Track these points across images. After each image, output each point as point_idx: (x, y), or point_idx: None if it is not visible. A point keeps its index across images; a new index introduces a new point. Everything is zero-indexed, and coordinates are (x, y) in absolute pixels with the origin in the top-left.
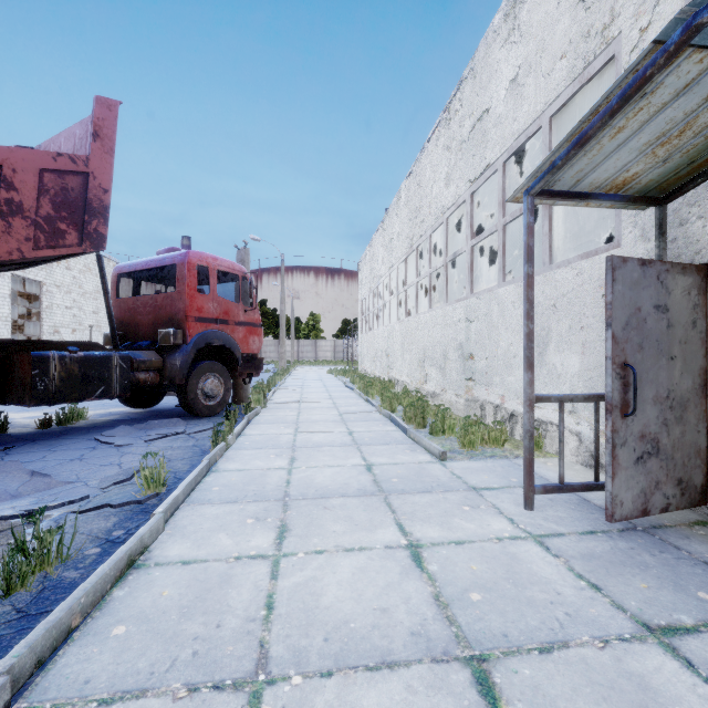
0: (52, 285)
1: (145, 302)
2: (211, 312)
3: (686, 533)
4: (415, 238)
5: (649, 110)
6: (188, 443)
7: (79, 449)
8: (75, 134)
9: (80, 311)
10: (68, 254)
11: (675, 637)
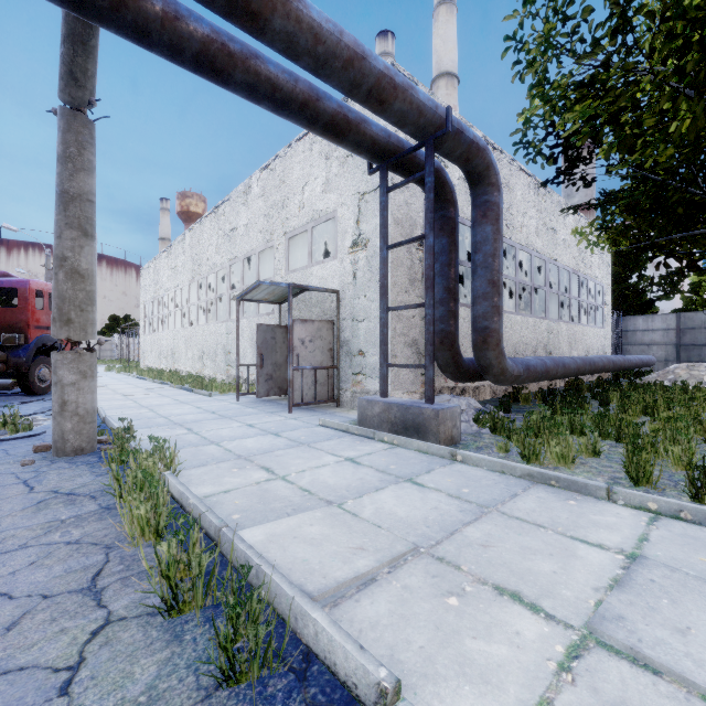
0: None
1: None
2: (45, 322)
3: (278, 400)
4: (196, 274)
5: (262, 289)
6: None
7: None
8: None
9: None
10: None
11: (255, 407)
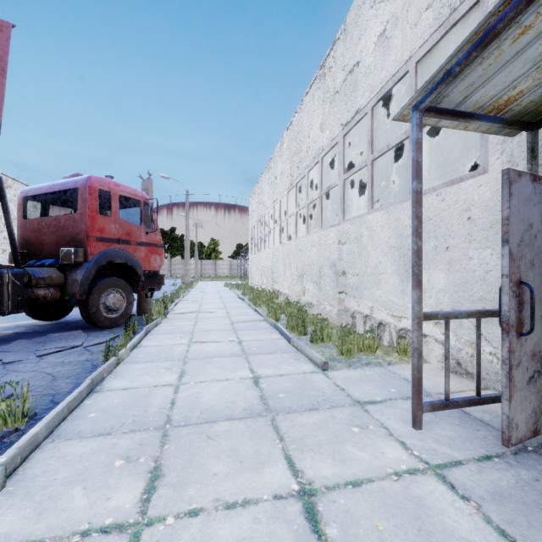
0: None
1: (49, 223)
2: (113, 233)
3: None
4: (295, 176)
5: None
6: (82, 357)
7: None
8: None
9: None
10: None
11: None
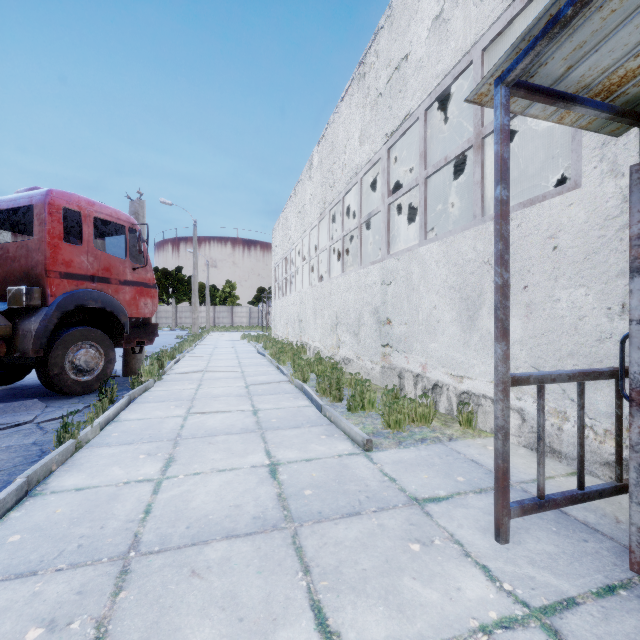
0: None
1: None
2: (85, 267)
3: None
4: (327, 201)
5: None
6: (28, 438)
7: None
8: None
9: None
10: None
11: None
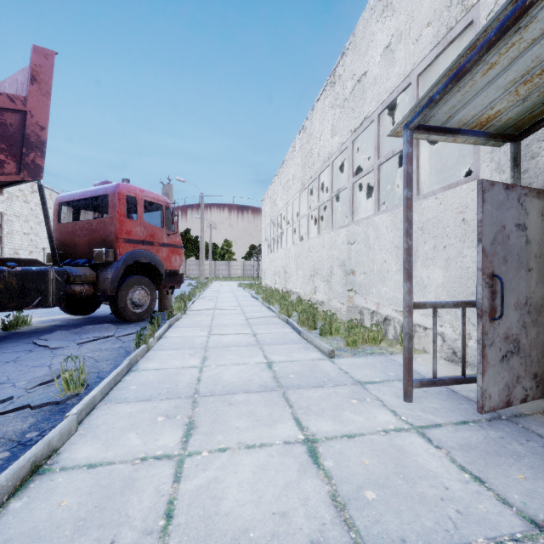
0: (12, 215)
1: (82, 226)
2: (139, 235)
3: (543, 421)
4: (306, 178)
5: (520, 46)
6: (115, 345)
7: (16, 352)
8: (17, 80)
9: (36, 236)
10: (9, 183)
11: None
